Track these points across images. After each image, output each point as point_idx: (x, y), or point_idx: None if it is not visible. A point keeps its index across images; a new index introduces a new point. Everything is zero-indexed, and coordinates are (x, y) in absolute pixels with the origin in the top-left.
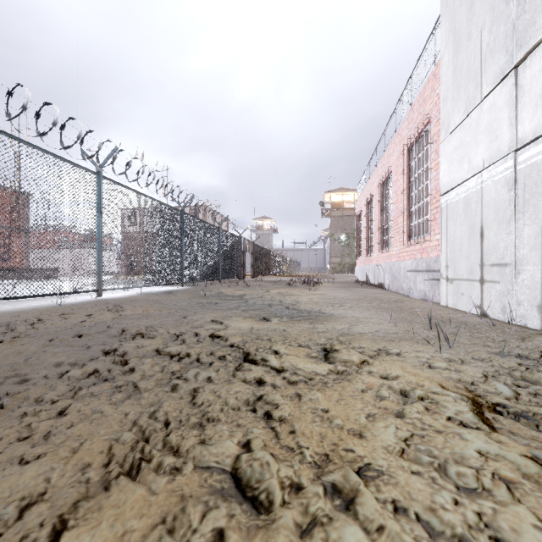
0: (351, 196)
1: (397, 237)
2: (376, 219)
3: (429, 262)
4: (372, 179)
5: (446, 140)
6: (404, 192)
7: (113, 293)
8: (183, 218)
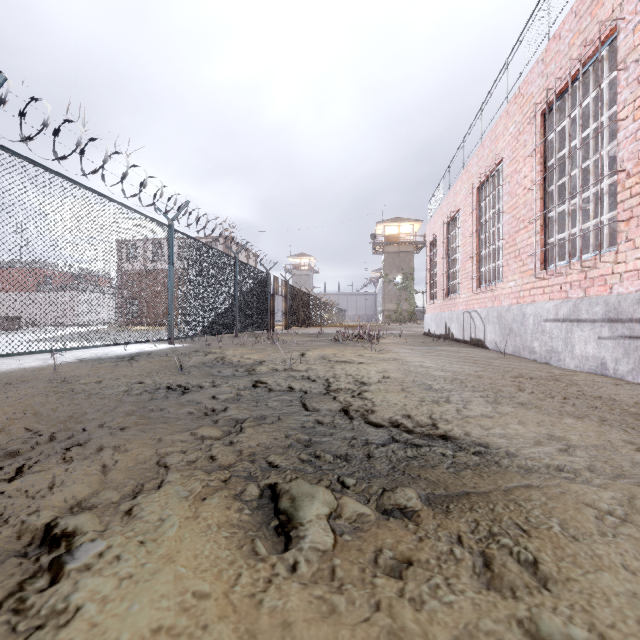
0: (410, 228)
1: (515, 265)
2: (465, 244)
3: (618, 302)
4: (456, 186)
5: None
6: (533, 188)
7: (28, 360)
8: (171, 237)
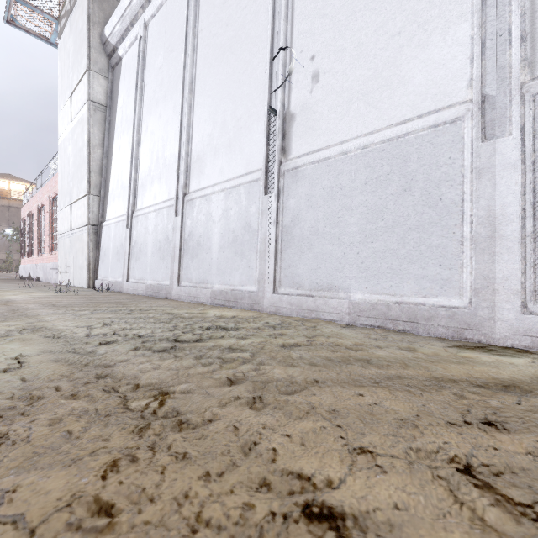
0: (23, 187)
1: (47, 248)
2: (36, 231)
3: (57, 264)
4: (33, 200)
5: (60, 212)
6: (50, 223)
7: None
8: None
